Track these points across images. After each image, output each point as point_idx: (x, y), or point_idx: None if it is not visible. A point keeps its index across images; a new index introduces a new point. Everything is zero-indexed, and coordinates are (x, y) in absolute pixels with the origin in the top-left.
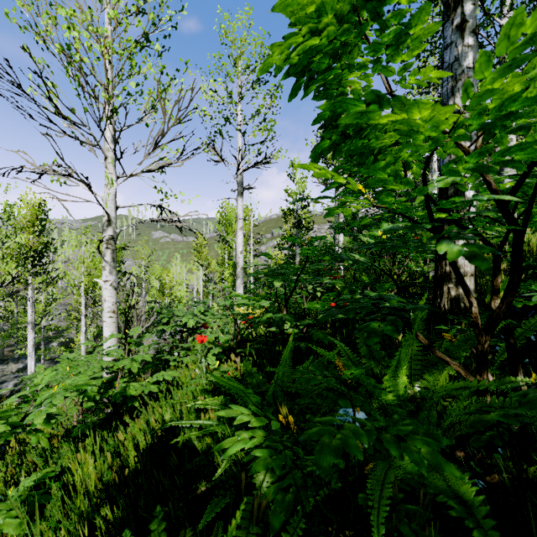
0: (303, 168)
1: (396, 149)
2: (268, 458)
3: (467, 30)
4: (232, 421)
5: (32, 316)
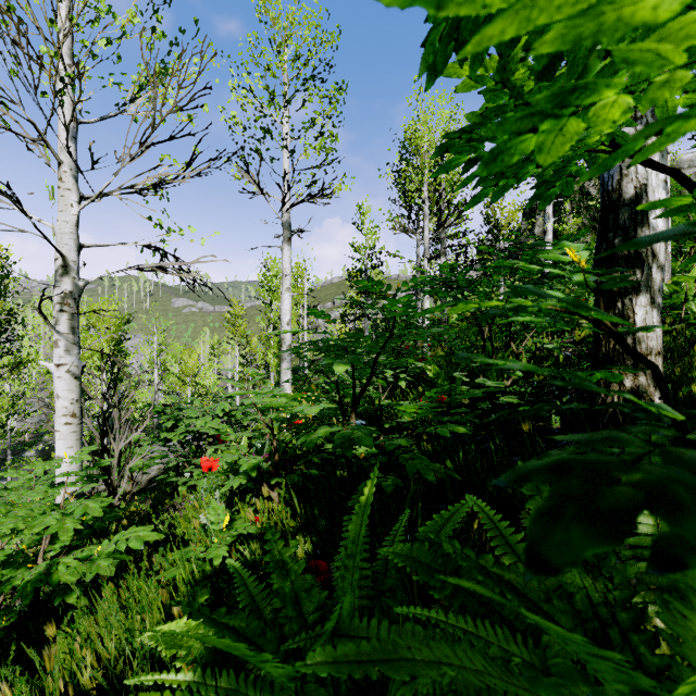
0: None
1: None
2: None
3: None
4: None
5: None
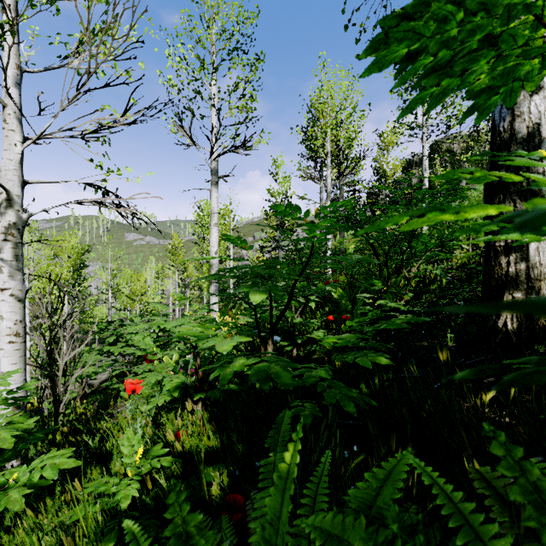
0: None
1: None
2: None
3: None
4: None
5: None
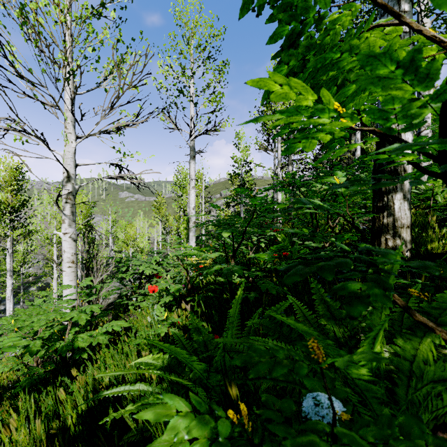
0: (258, 87)
1: None
2: None
3: None
4: (176, 386)
5: (10, 265)
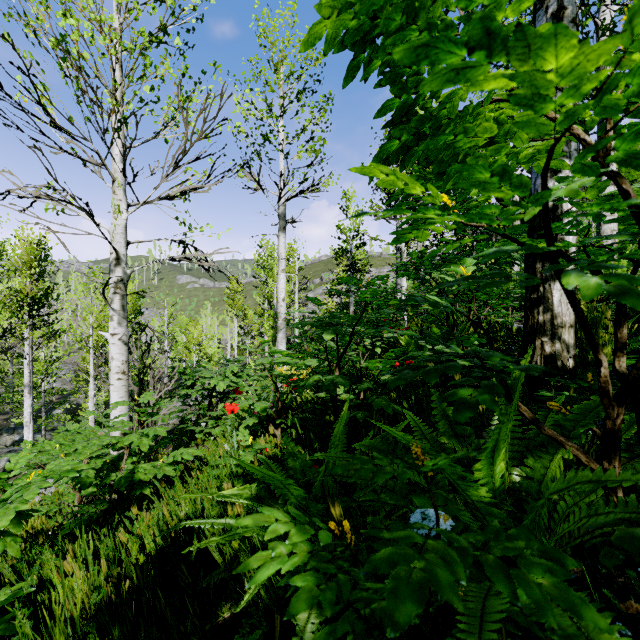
0: (363, 174)
1: (492, 149)
2: (314, 589)
3: (566, 19)
4: None
5: (29, 378)
